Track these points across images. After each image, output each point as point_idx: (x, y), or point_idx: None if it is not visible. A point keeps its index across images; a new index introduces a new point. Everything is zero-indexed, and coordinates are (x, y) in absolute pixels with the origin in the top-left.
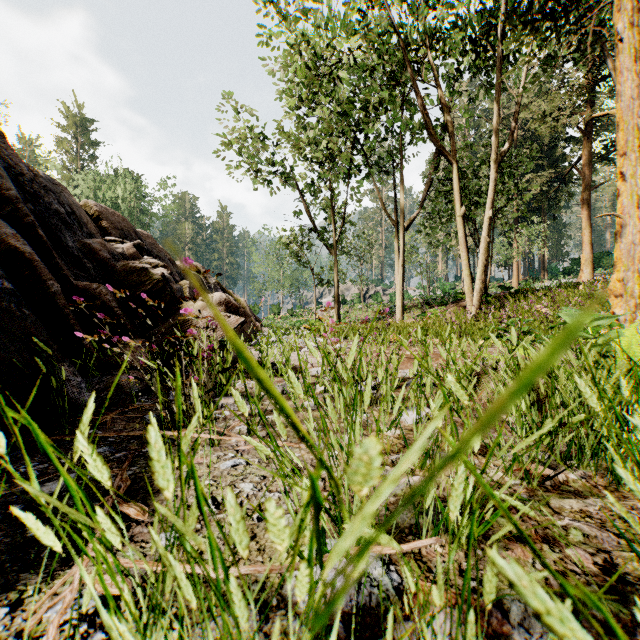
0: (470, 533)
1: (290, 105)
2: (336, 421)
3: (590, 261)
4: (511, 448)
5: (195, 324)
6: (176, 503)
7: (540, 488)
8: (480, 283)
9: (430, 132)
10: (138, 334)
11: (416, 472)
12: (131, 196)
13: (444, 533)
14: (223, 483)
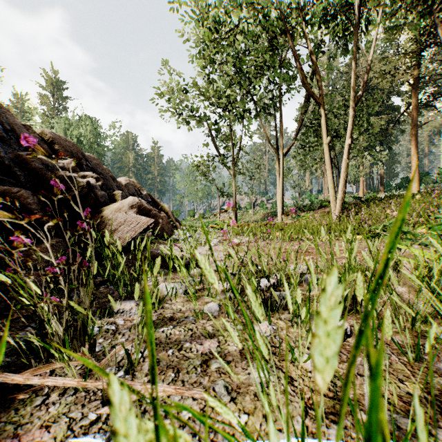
0: None
1: (201, 66)
2: None
3: (417, 178)
4: None
5: (110, 225)
6: None
7: None
8: (342, 193)
9: (304, 82)
10: (58, 234)
11: None
12: (90, 134)
13: None
14: None
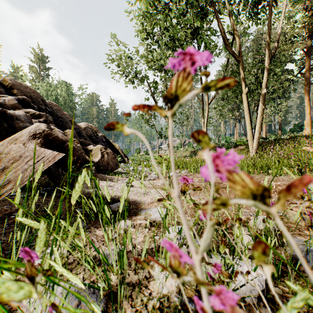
0: None
1: (144, 38)
2: None
3: (309, 124)
4: None
5: None
6: None
7: None
8: (258, 134)
9: (226, 44)
10: None
11: None
12: (65, 94)
13: None
14: None
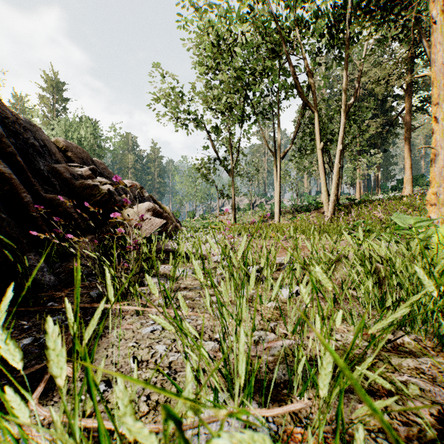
0: (337, 411)
1: (201, 72)
2: (227, 300)
3: (410, 181)
4: (359, 317)
5: (131, 225)
6: (106, 361)
7: (383, 349)
8: (334, 196)
9: (299, 90)
10: (90, 232)
11: (289, 336)
12: (91, 136)
13: (311, 388)
14: (143, 345)
